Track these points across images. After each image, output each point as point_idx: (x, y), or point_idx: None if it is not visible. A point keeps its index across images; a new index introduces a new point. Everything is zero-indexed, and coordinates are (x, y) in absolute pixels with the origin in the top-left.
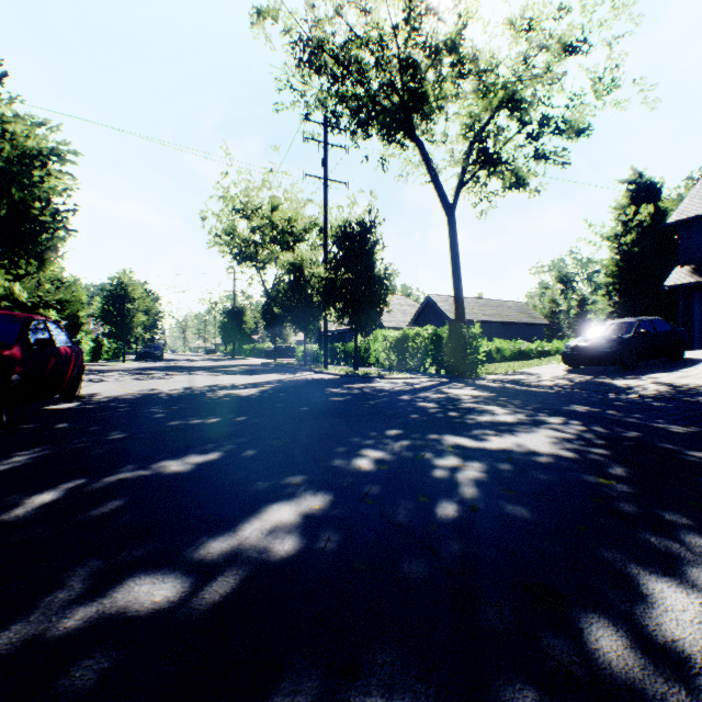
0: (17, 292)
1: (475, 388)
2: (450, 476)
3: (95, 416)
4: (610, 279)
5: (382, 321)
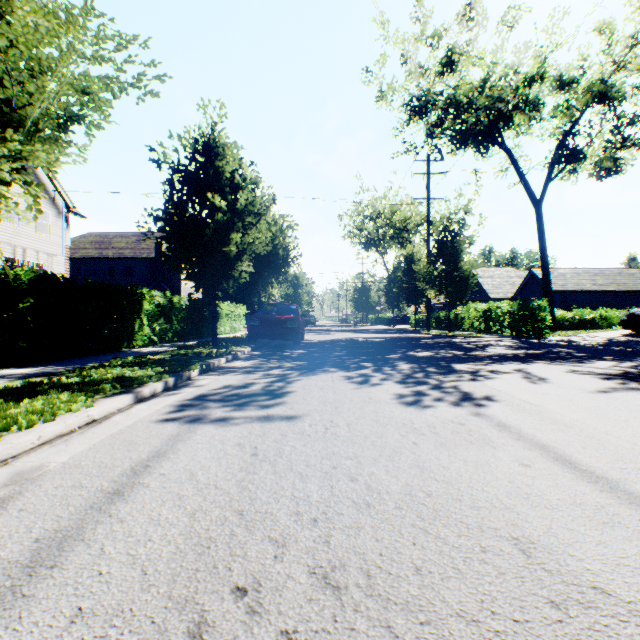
0: (275, 292)
1: (516, 342)
2: (441, 355)
3: (321, 343)
4: None
5: (488, 293)
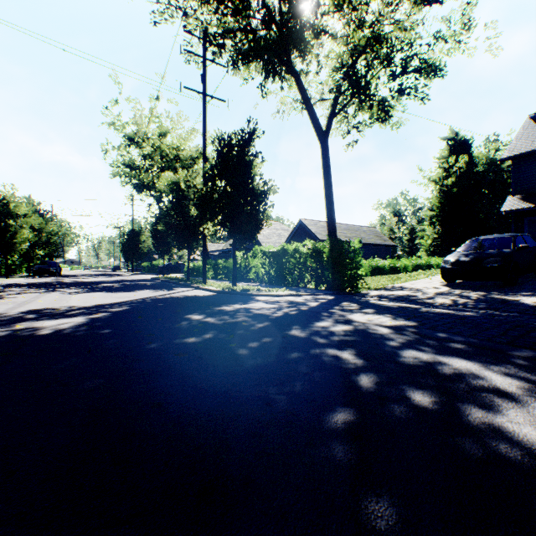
0: None
1: (379, 311)
2: None
3: None
4: (434, 212)
5: (261, 242)
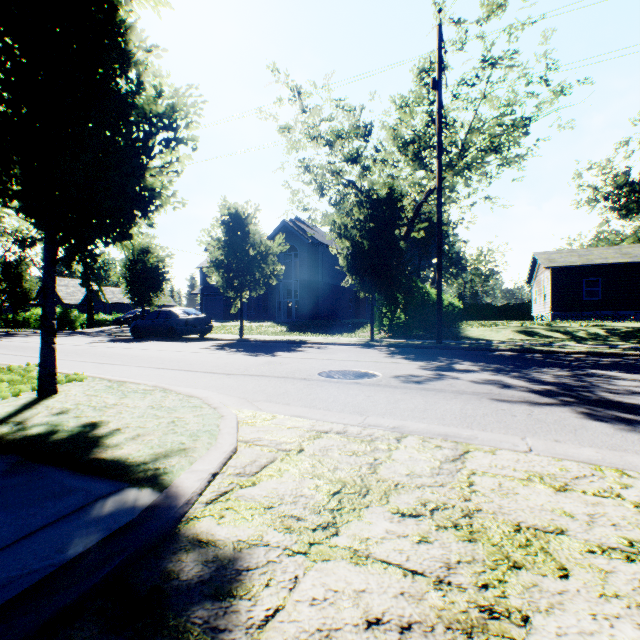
0: None
1: None
2: None
3: None
4: None
5: (63, 299)
